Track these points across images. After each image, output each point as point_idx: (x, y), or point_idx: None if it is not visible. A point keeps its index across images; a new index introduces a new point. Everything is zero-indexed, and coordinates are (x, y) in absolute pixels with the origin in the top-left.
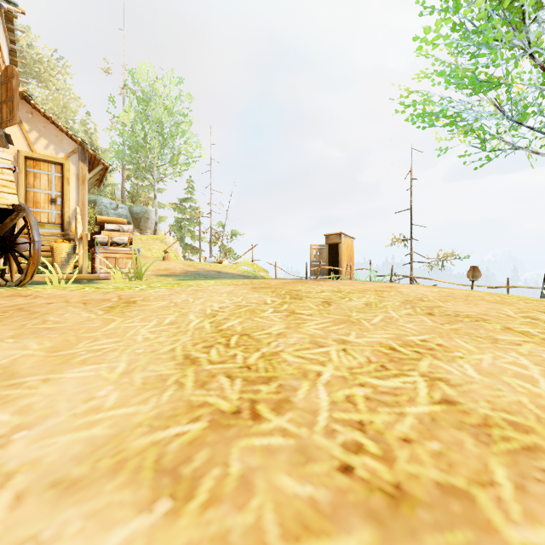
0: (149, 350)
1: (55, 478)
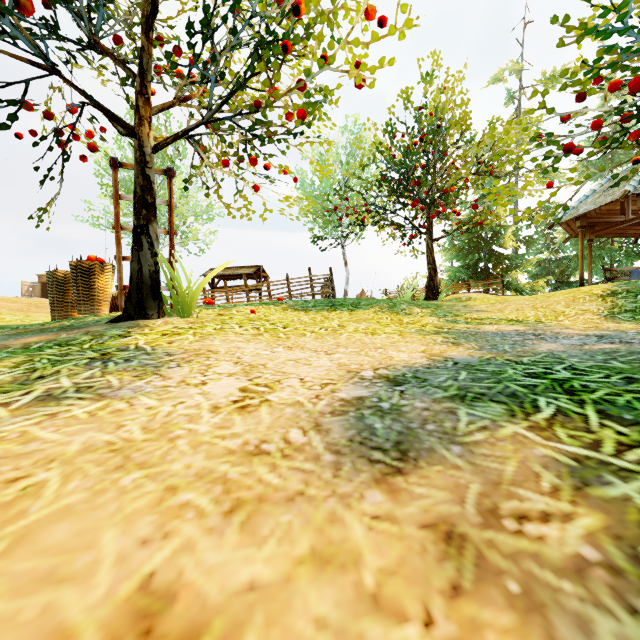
0: None
1: None
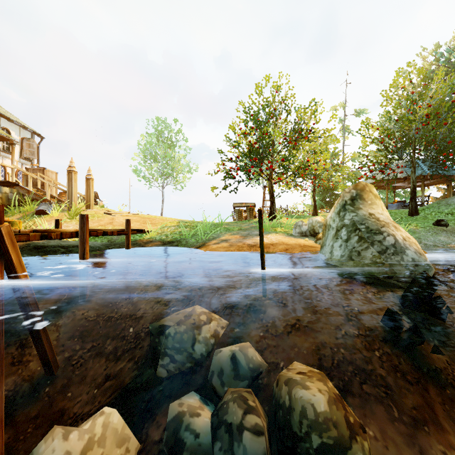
0: None
1: None
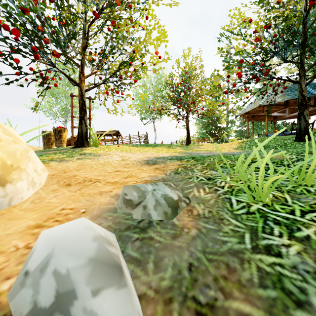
0: None
1: None
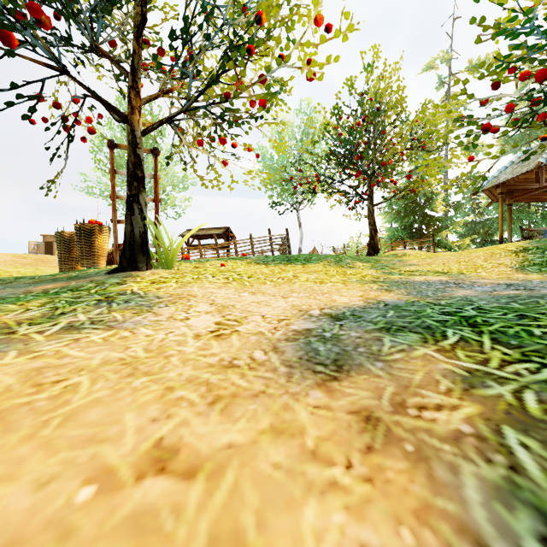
0: (7, 256)
1: (12, 258)
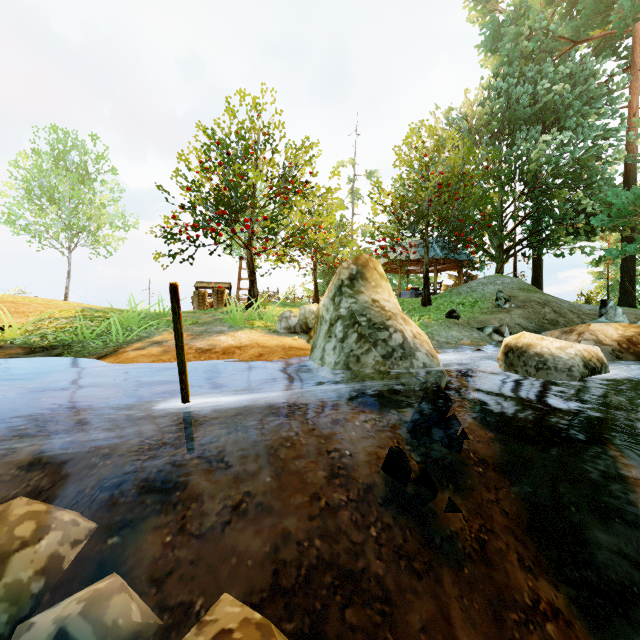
0: None
1: None
